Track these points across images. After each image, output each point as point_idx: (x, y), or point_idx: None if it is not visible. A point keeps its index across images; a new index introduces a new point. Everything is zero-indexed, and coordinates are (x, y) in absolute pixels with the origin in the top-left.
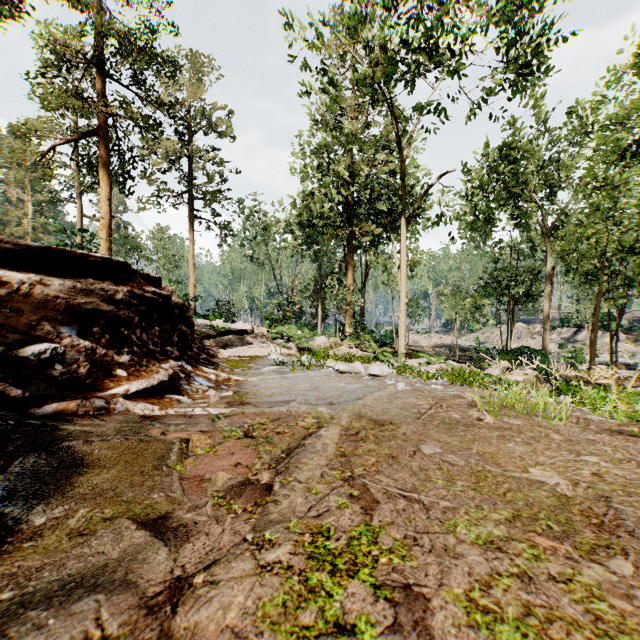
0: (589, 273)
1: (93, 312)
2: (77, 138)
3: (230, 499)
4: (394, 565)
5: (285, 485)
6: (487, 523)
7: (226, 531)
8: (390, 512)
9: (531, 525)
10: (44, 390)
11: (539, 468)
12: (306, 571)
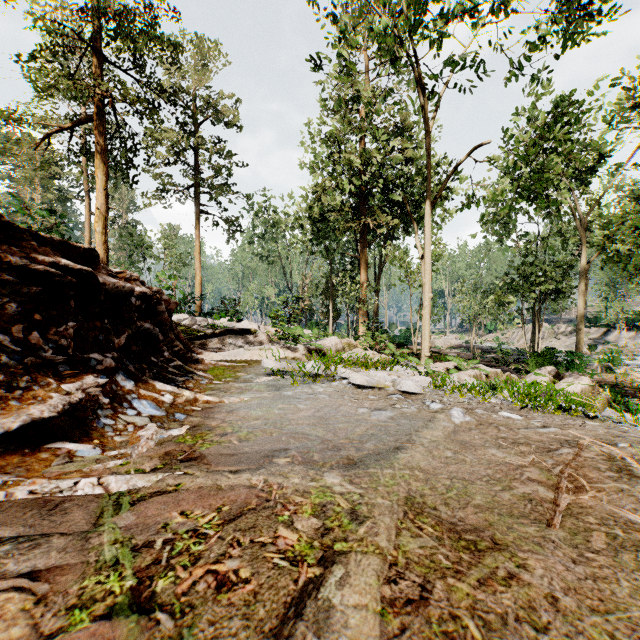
0: None
1: None
2: (71, 124)
3: None
4: None
5: None
6: None
7: None
8: None
9: None
10: None
11: None
12: None
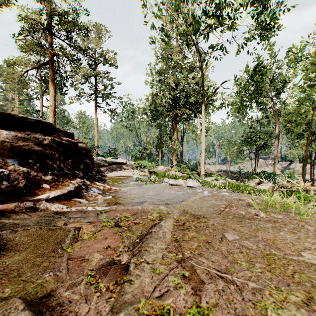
0: (299, 133)
1: (29, 151)
2: (38, 66)
3: (98, 278)
4: None
5: (137, 266)
6: (289, 305)
7: (91, 310)
8: (213, 293)
9: None
10: None
11: (308, 252)
12: None
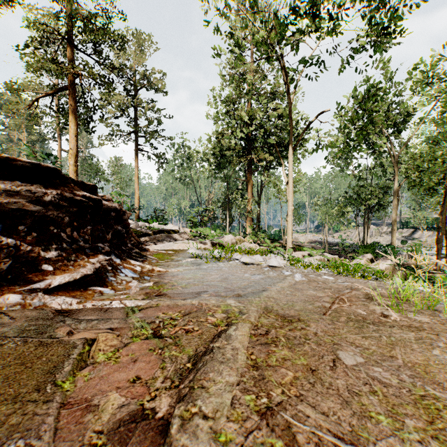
0: (430, 187)
1: (19, 212)
2: (53, 92)
3: None
4: None
5: (186, 423)
6: None
7: None
8: None
9: None
10: None
11: None
12: None
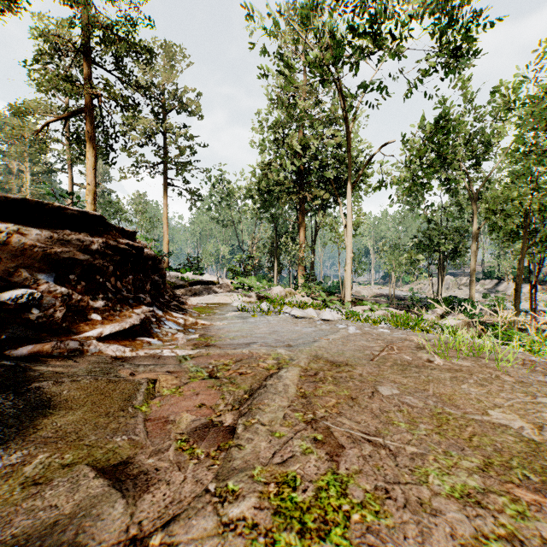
0: (511, 231)
1: (69, 261)
2: (67, 116)
3: (193, 443)
4: (368, 523)
5: (248, 428)
6: (459, 472)
7: (188, 479)
8: (356, 458)
9: (506, 474)
10: (21, 333)
11: (498, 410)
12: (273, 530)
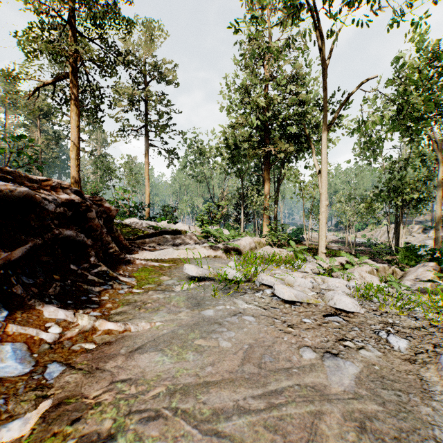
0: None
1: None
2: (53, 80)
3: None
4: None
5: None
6: None
7: None
8: None
9: None
10: None
11: None
12: None
